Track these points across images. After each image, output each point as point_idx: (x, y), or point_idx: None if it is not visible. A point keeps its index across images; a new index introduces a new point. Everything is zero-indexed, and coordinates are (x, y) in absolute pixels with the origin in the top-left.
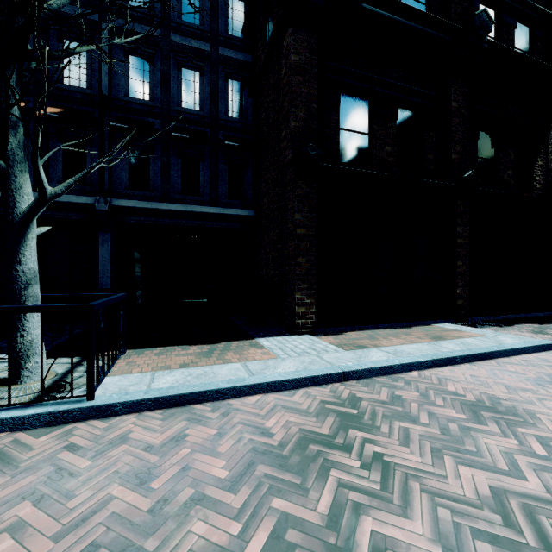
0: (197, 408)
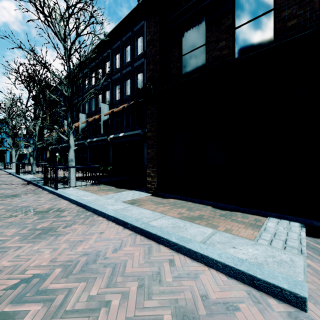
0: (58, 198)
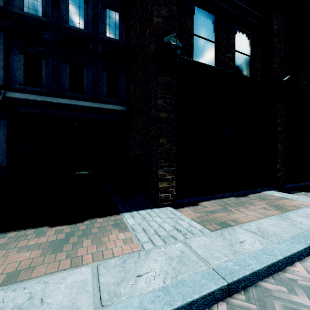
0: None
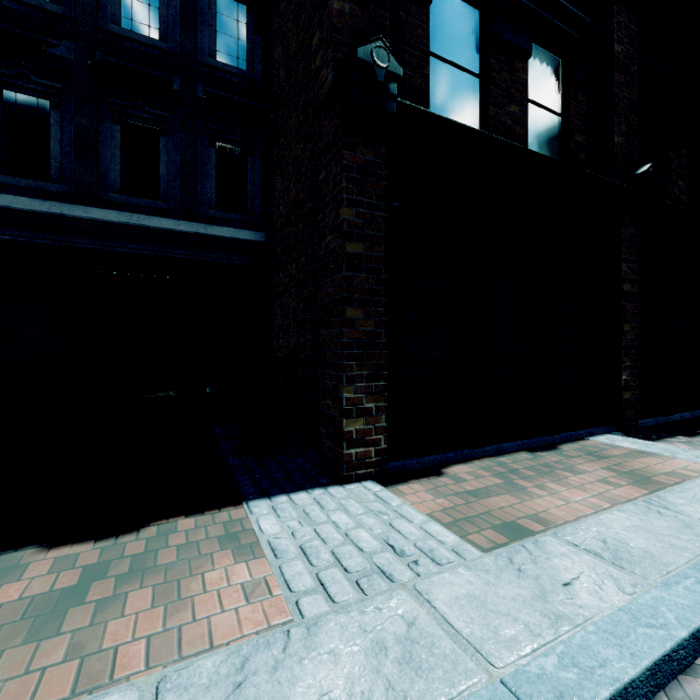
0: None
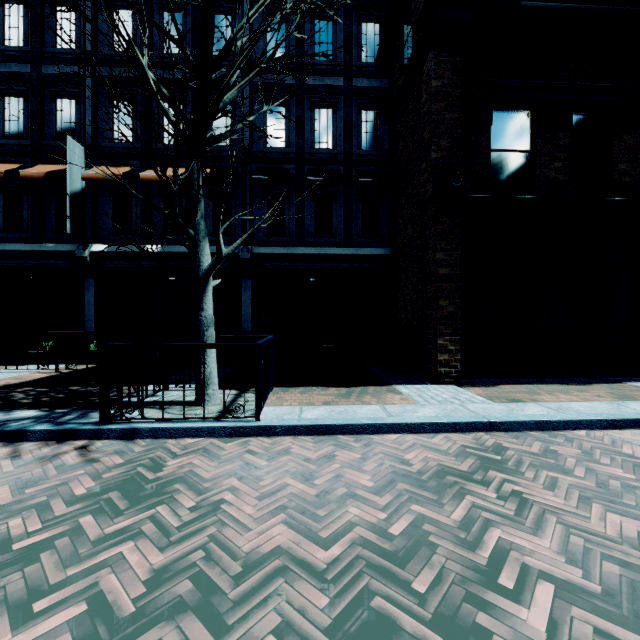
0: (342, 438)
